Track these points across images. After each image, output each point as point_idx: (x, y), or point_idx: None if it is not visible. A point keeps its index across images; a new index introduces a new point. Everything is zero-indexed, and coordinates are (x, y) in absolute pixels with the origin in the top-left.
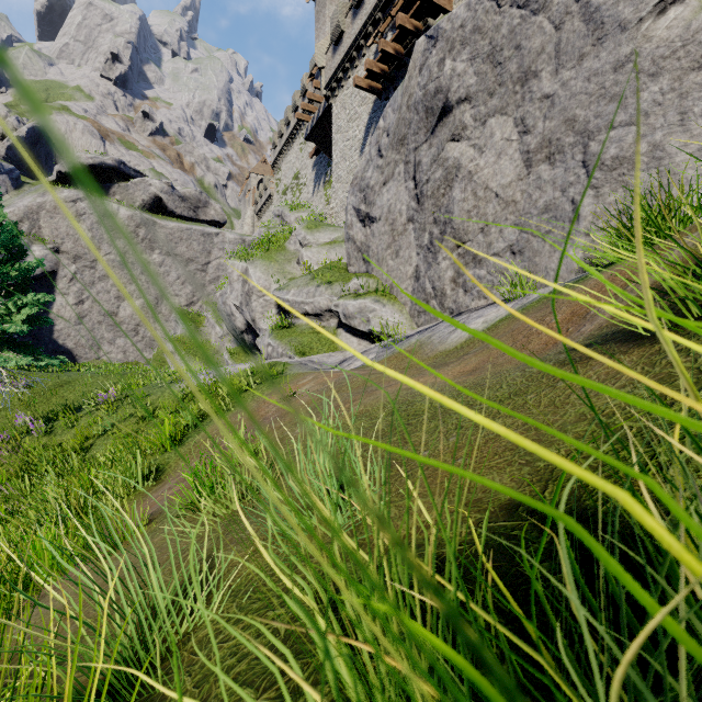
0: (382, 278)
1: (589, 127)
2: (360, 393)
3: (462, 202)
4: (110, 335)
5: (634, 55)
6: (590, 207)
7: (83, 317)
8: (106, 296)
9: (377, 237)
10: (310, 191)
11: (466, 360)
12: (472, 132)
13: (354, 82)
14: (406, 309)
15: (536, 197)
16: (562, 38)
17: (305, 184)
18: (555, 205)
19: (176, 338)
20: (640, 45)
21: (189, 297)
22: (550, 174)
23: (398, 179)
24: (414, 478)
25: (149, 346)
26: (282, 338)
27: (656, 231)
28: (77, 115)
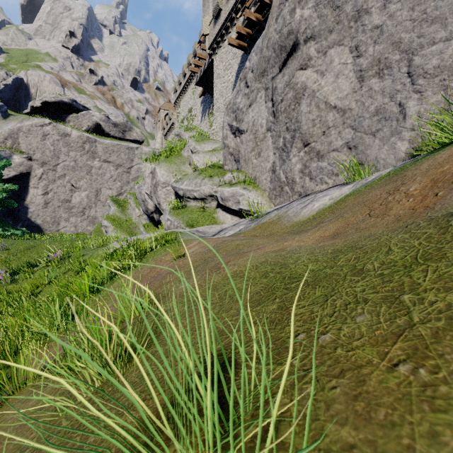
0: (248, 172)
1: (413, 46)
2: (234, 254)
3: (308, 113)
4: (66, 215)
5: None
6: (415, 108)
7: (48, 203)
8: (63, 189)
9: (245, 144)
10: (199, 119)
11: (324, 227)
12: (315, 61)
13: (228, 41)
14: (266, 194)
15: (368, 104)
16: None
17: (196, 115)
18: (384, 109)
19: (108, 217)
20: None
21: (118, 190)
22: (379, 86)
23: (260, 101)
24: (324, 391)
25: (92, 222)
26: (177, 215)
27: None
28: (46, 71)
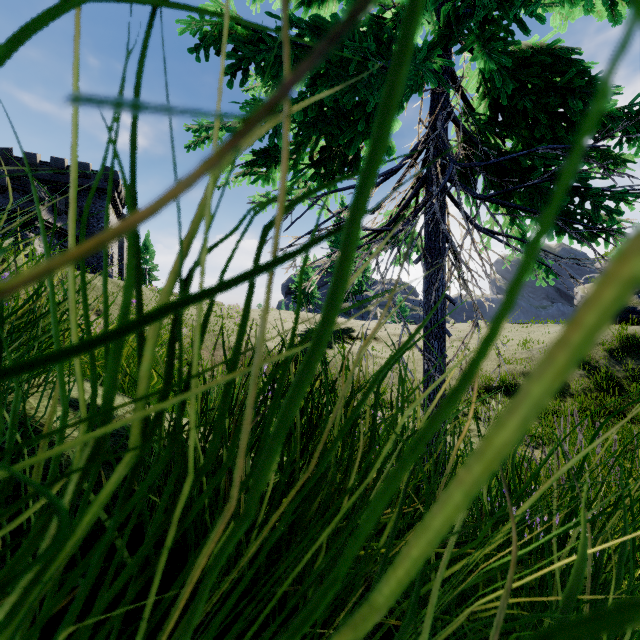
0: None
1: None
2: None
3: None
4: None
5: None
6: None
7: None
8: None
9: None
10: None
11: None
12: None
13: None
14: None
15: None
16: None
17: None
18: None
19: None
20: None
21: None
22: None
23: None
24: None
25: None
26: None
27: None
28: None
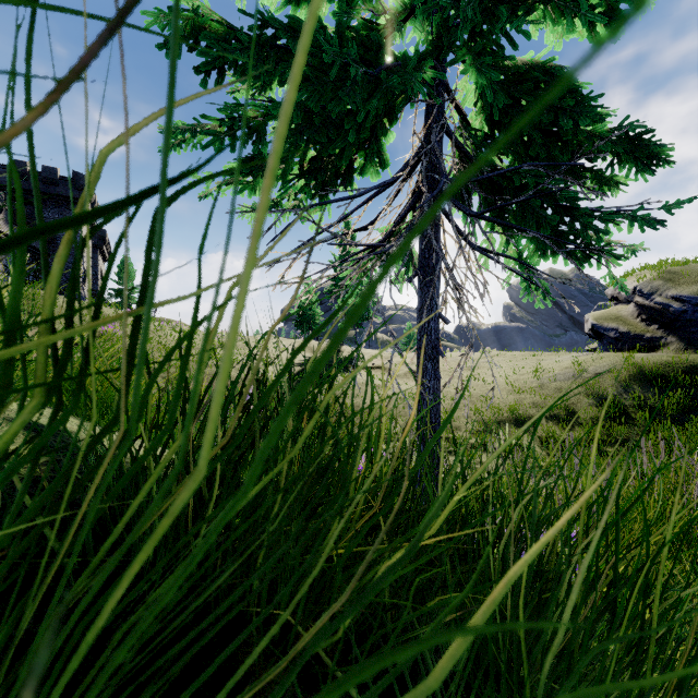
0: None
1: None
2: None
3: None
4: None
5: None
6: None
7: None
8: None
9: None
10: None
11: None
12: None
13: None
14: None
15: None
16: None
17: None
18: None
19: None
20: None
21: None
22: None
23: None
24: None
25: None
26: None
27: None
28: None
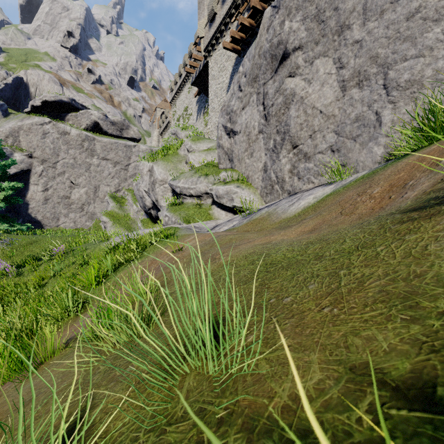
0: (241, 171)
1: (388, 61)
2: (227, 247)
3: (296, 118)
4: (65, 211)
5: (422, 7)
6: (389, 117)
7: (48, 199)
8: (63, 186)
9: (238, 144)
10: (195, 118)
11: (305, 223)
12: (303, 70)
13: (223, 45)
14: (258, 192)
15: (350, 112)
16: (368, 0)
17: (191, 114)
18: (363, 116)
19: (107, 213)
20: (426, 0)
21: (116, 187)
22: (359, 95)
23: (252, 105)
24: (280, 326)
25: (91, 218)
26: (175, 211)
27: (441, 130)
28: (45, 70)
